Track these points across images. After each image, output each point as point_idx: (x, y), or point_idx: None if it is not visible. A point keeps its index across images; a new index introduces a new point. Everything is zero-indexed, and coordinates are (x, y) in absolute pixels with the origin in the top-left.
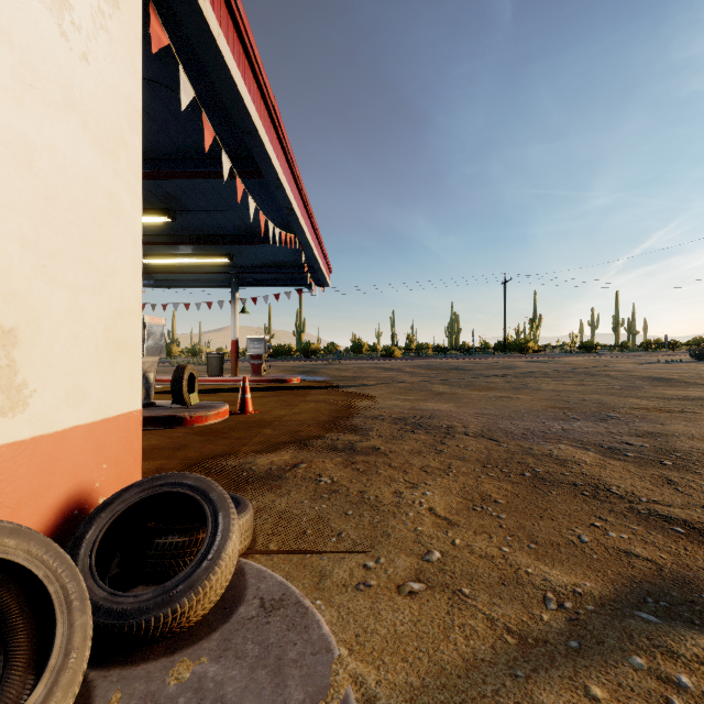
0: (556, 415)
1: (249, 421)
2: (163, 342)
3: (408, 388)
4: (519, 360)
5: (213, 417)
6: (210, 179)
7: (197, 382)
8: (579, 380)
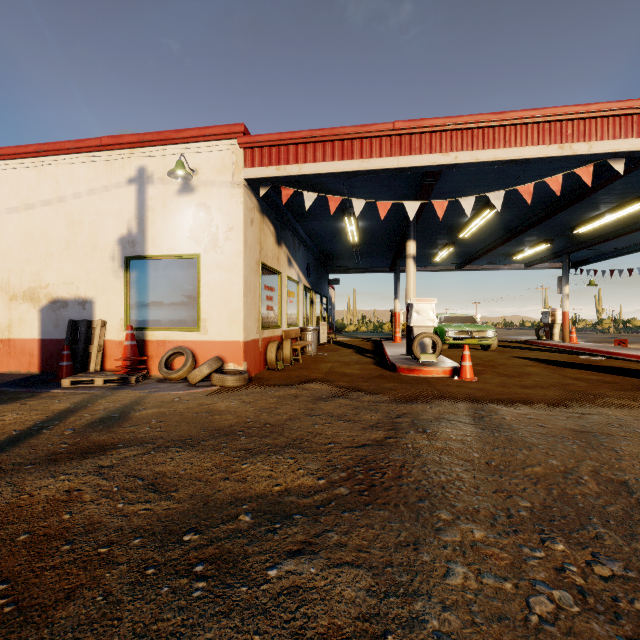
0: None
1: (423, 380)
2: (434, 316)
3: None
4: None
5: (414, 371)
6: (453, 180)
7: (439, 346)
8: None
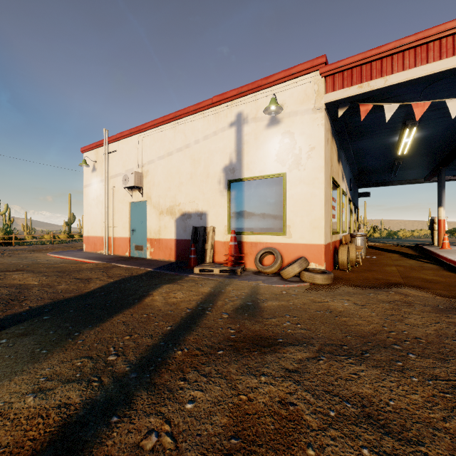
0: None
1: None
2: None
3: None
4: None
5: None
6: None
7: None
8: None
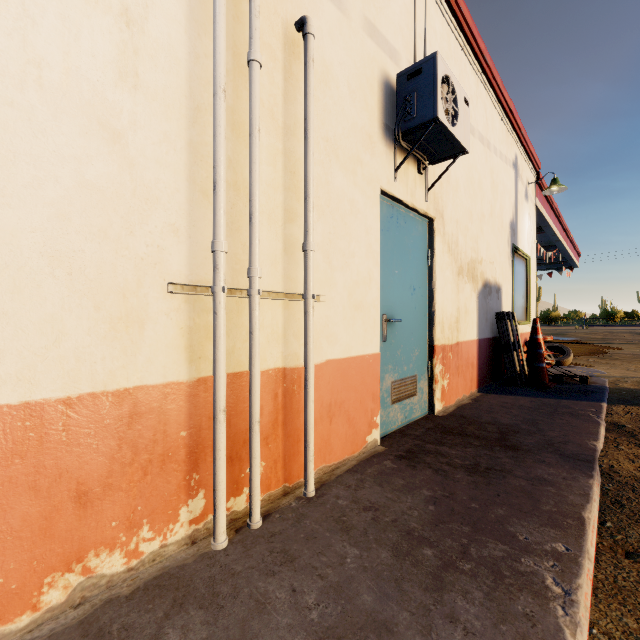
0: None
1: None
2: None
3: None
4: None
5: None
6: None
7: None
8: None
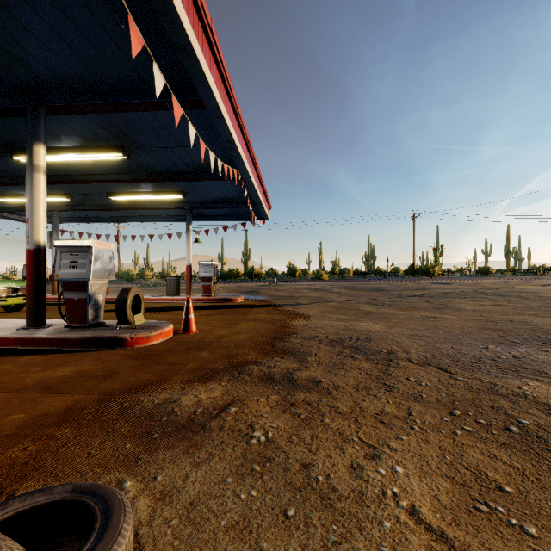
0: (492, 337)
1: (189, 342)
2: (112, 266)
3: (338, 307)
4: (429, 282)
5: (155, 338)
6: (156, 114)
7: (143, 303)
8: (493, 300)
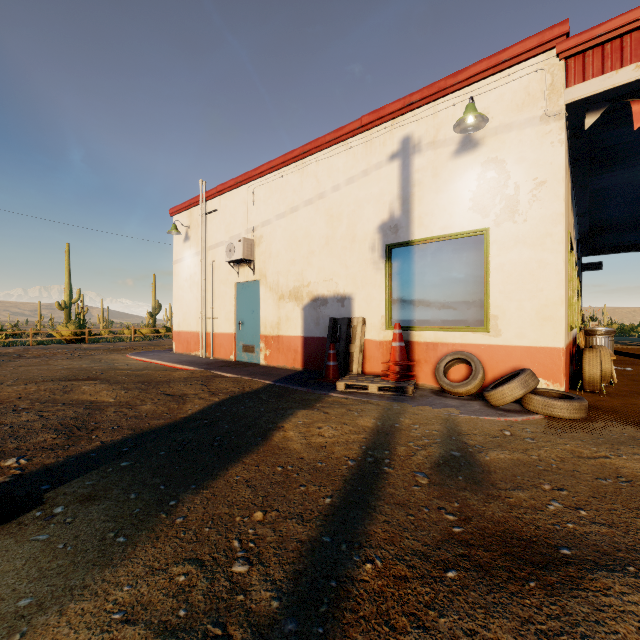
0: None
1: None
2: None
3: None
4: None
5: None
6: None
7: None
8: None
